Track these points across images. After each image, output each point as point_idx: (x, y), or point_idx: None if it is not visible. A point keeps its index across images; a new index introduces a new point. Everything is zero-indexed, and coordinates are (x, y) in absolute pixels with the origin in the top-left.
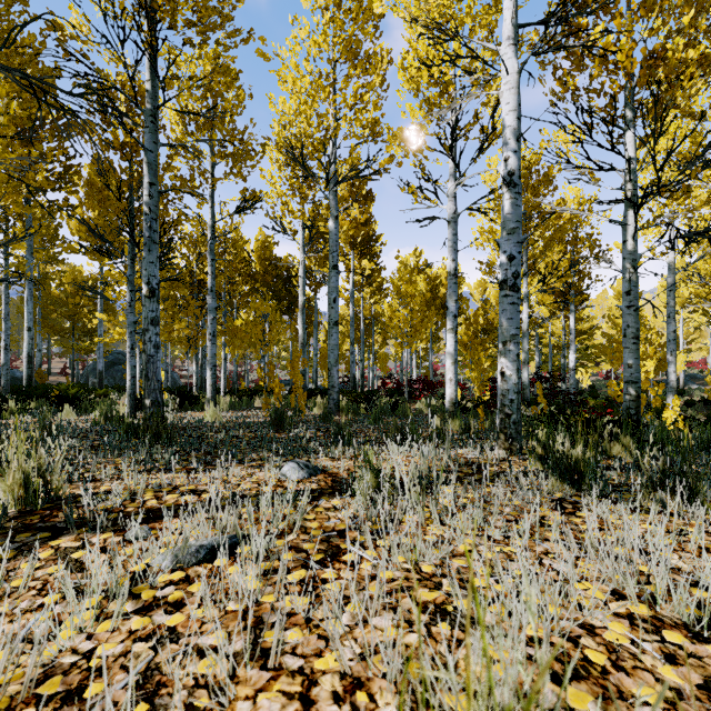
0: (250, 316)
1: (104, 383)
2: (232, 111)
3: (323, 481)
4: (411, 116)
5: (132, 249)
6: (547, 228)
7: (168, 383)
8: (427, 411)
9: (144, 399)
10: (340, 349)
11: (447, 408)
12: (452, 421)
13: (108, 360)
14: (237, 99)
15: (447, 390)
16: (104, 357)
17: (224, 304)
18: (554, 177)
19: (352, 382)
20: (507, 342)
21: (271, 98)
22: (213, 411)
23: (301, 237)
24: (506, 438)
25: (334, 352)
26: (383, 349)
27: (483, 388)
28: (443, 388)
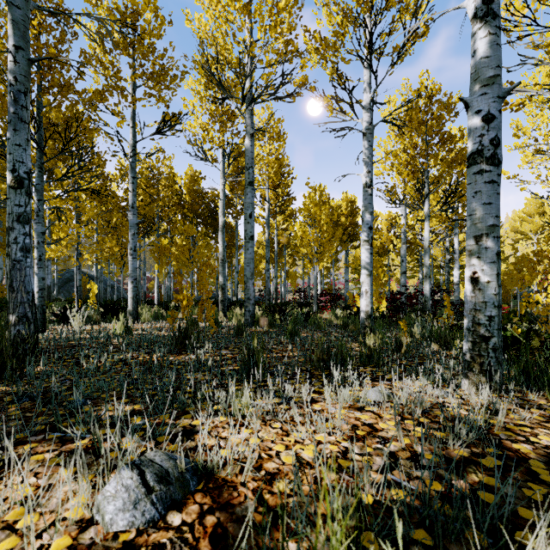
0: (183, 240)
1: (61, 297)
2: (152, 34)
3: (190, 544)
4: (327, 22)
5: (40, 157)
6: (448, 151)
7: (114, 296)
8: (335, 321)
9: (8, 314)
10: (257, 268)
11: (362, 320)
12: (374, 335)
13: (64, 277)
14: (156, 21)
15: (362, 302)
16: (62, 274)
17: (157, 228)
18: (455, 104)
19: (267, 295)
20: (482, 236)
21: (187, 14)
22: (123, 324)
23: (221, 163)
24: (481, 370)
25: (250, 266)
26: (293, 268)
27: (381, 300)
28: (341, 300)
